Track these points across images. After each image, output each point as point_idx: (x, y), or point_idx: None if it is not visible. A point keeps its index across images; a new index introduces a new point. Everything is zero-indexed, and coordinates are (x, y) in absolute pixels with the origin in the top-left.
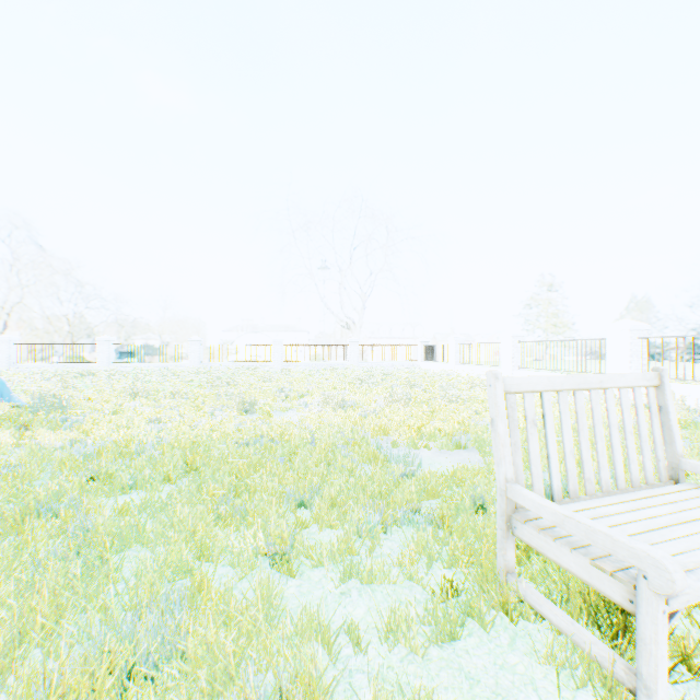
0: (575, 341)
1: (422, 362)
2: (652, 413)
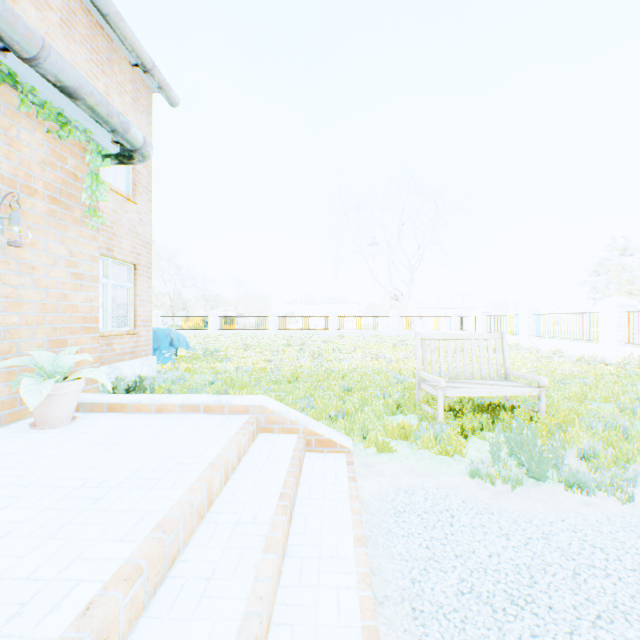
0: (578, 314)
1: (455, 331)
2: (496, 351)
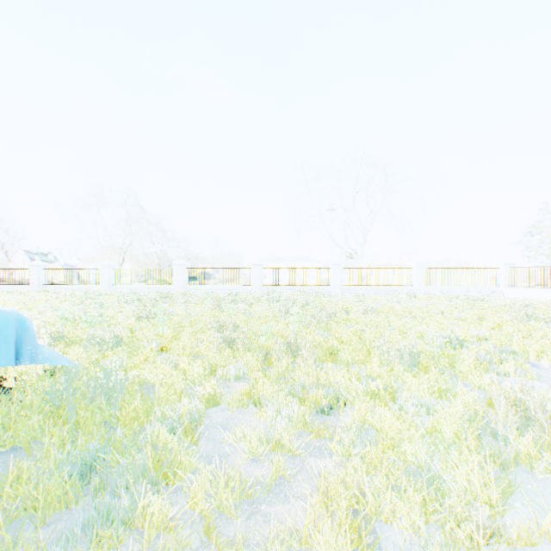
0: None
1: (508, 288)
2: None
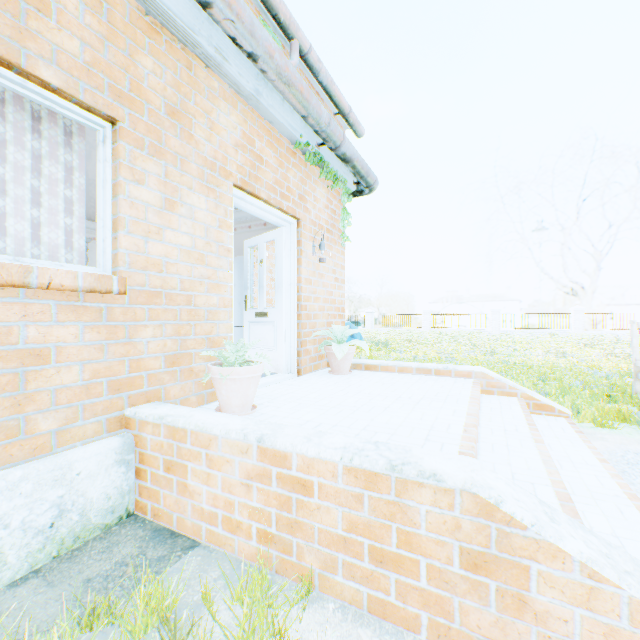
0: None
1: None
2: None
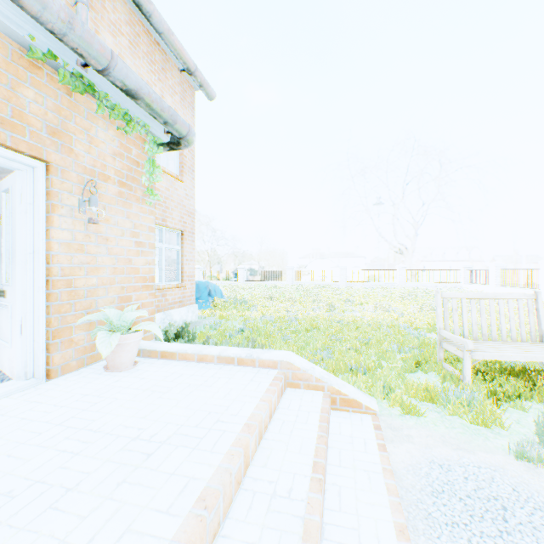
0: None
1: (464, 284)
2: (528, 311)
